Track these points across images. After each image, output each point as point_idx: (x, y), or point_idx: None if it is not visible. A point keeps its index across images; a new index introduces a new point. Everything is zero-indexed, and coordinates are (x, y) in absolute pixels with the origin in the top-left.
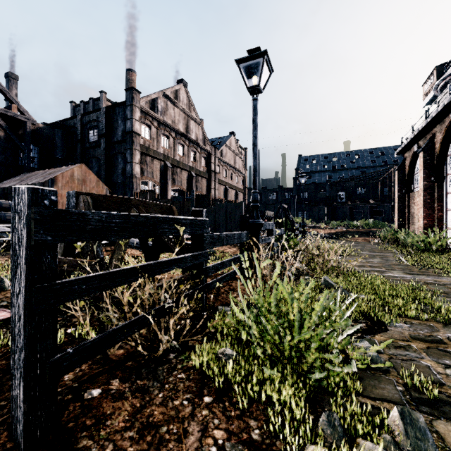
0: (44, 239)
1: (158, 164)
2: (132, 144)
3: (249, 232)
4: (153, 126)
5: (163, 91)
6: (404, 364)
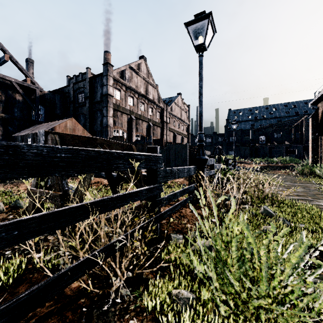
0: None
1: (125, 117)
2: (107, 103)
3: (196, 166)
4: (122, 90)
5: (129, 64)
6: None
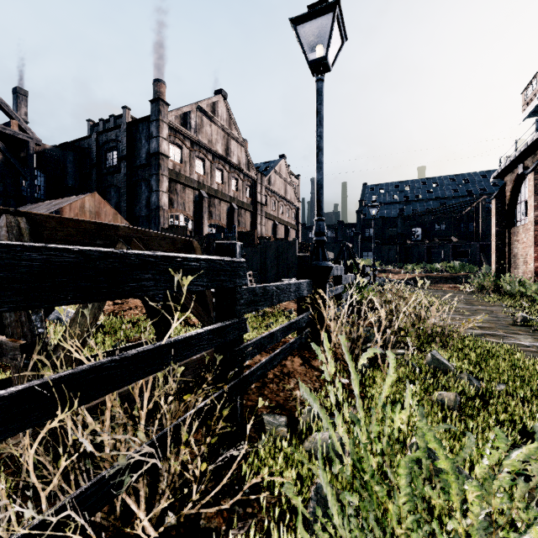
0: None
1: (191, 194)
2: (159, 168)
3: (311, 280)
4: (185, 147)
5: (198, 103)
6: None
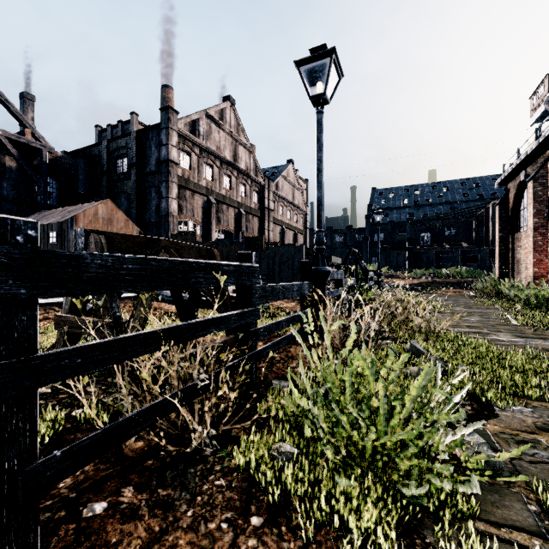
0: (14, 292)
1: (199, 200)
2: (168, 175)
3: (312, 282)
4: (193, 153)
5: (206, 110)
6: (533, 469)
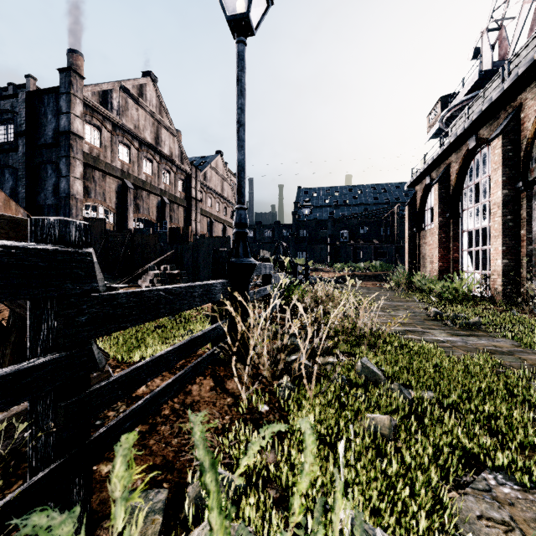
0: None
1: (113, 183)
2: (70, 149)
3: (229, 280)
4: (105, 129)
5: (121, 82)
6: None
